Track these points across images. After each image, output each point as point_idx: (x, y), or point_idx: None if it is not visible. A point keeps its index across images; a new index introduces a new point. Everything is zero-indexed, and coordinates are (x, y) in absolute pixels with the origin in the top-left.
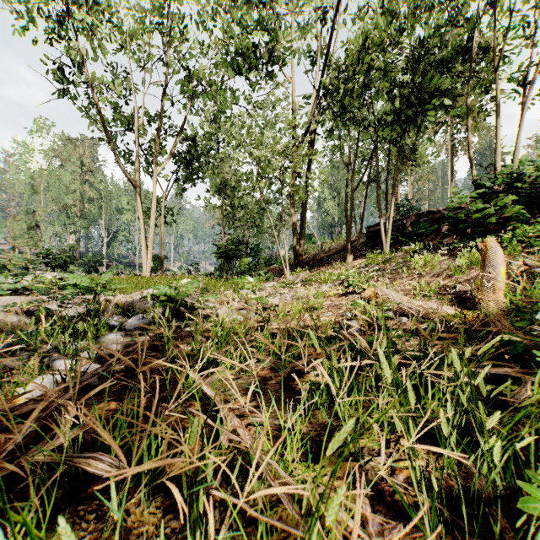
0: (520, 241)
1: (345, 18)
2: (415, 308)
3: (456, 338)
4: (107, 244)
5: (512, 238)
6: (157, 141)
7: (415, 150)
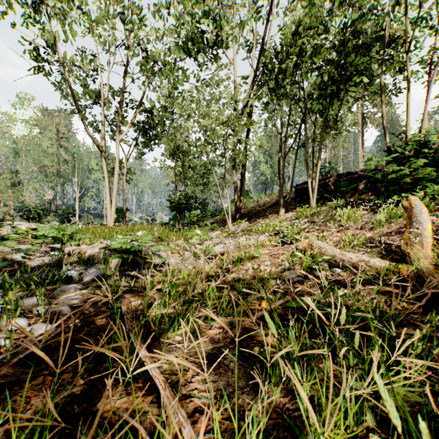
0: (429, 198)
1: (277, 12)
2: (347, 260)
3: (392, 292)
4: (79, 198)
5: (424, 196)
6: (119, 112)
7: (336, 121)
